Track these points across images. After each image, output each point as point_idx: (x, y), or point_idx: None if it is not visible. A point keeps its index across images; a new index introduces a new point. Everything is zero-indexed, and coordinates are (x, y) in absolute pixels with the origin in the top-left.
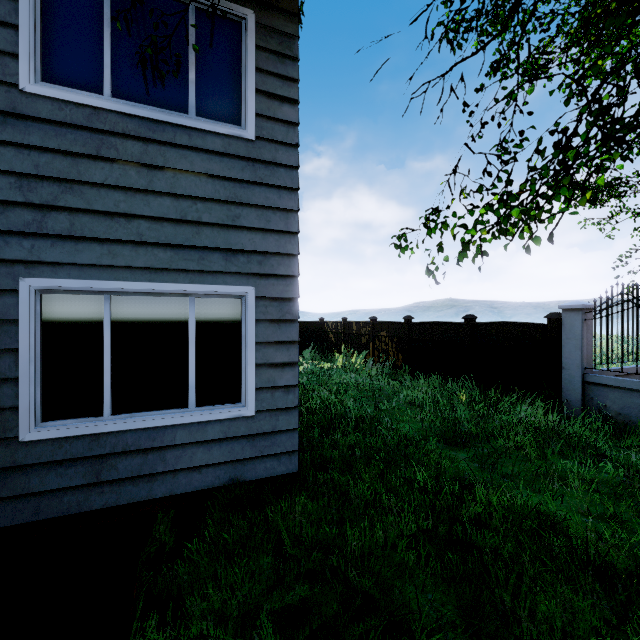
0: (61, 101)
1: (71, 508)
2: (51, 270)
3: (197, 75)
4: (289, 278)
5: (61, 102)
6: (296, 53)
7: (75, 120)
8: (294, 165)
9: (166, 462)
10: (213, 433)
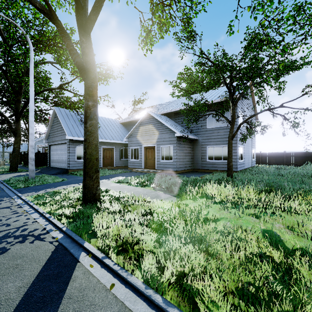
0: (209, 128)
1: (210, 169)
2: (209, 145)
3: (223, 120)
4: (235, 143)
5: (209, 128)
6: (236, 111)
7: (211, 130)
8: (236, 127)
9: (219, 166)
10: (224, 163)
